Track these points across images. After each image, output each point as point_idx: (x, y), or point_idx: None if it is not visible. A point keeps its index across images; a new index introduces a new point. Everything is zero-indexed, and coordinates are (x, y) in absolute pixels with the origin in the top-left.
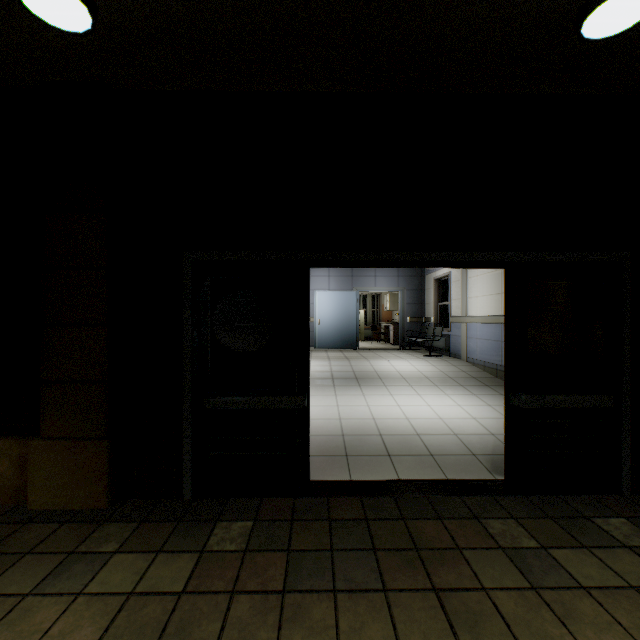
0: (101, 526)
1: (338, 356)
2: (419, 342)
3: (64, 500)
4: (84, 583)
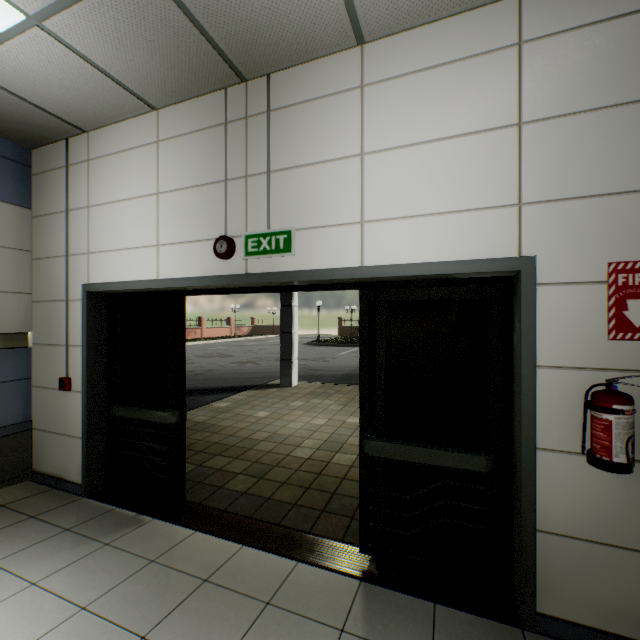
0: None
1: None
2: None
3: None
4: None
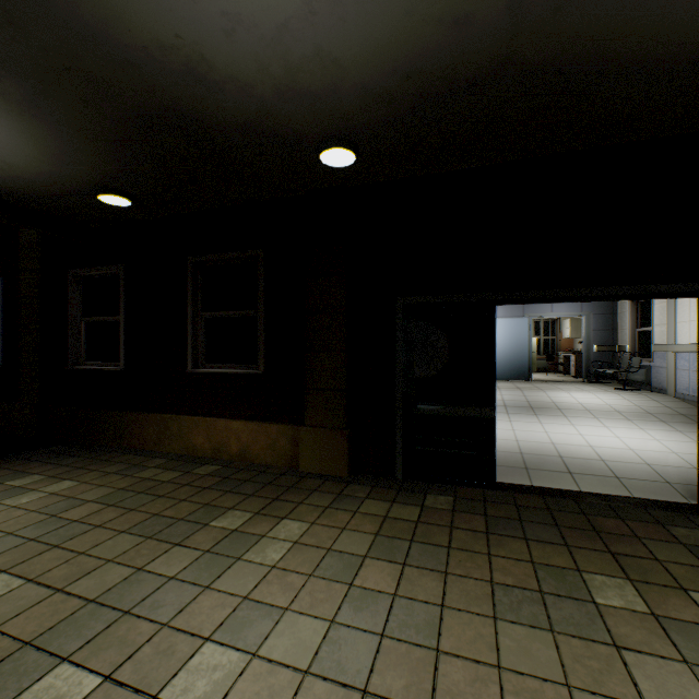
0: (349, 485)
1: (508, 386)
2: (609, 374)
3: (320, 468)
4: (355, 508)
